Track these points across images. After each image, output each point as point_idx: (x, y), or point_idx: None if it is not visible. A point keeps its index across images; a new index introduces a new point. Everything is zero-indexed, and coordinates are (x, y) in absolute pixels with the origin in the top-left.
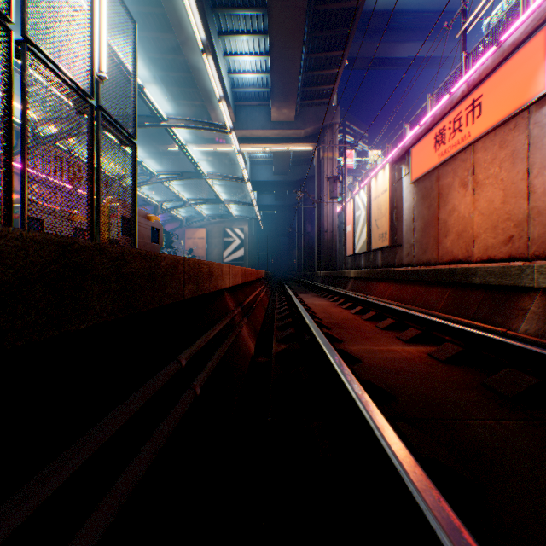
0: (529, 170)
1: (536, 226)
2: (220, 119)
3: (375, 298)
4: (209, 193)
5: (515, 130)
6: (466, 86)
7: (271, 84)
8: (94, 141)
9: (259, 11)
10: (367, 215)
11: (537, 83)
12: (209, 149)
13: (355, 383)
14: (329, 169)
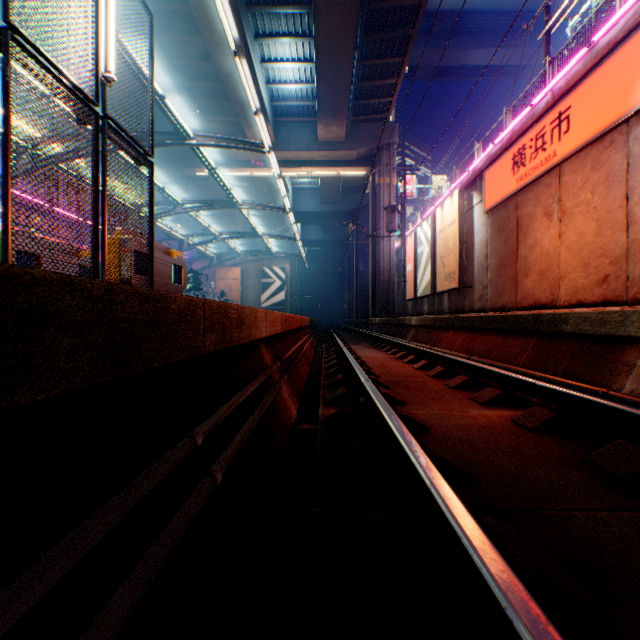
0: (628, 195)
1: (637, 263)
2: (257, 137)
3: (442, 350)
4: (244, 225)
5: (611, 148)
6: (551, 96)
7: (318, 96)
8: (99, 157)
9: (303, 9)
10: (431, 251)
11: (638, 90)
12: (244, 174)
13: (428, 465)
14: (386, 197)
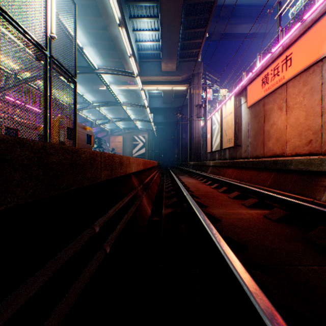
0: (322, 98)
1: None
2: (130, 69)
3: (226, 178)
4: (124, 114)
5: (313, 74)
6: (281, 47)
7: (161, 48)
8: (47, 77)
9: (154, 3)
10: (219, 128)
11: None
12: (124, 88)
13: (222, 242)
14: (196, 100)
